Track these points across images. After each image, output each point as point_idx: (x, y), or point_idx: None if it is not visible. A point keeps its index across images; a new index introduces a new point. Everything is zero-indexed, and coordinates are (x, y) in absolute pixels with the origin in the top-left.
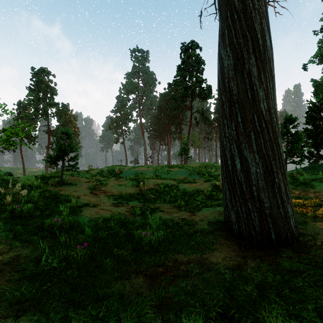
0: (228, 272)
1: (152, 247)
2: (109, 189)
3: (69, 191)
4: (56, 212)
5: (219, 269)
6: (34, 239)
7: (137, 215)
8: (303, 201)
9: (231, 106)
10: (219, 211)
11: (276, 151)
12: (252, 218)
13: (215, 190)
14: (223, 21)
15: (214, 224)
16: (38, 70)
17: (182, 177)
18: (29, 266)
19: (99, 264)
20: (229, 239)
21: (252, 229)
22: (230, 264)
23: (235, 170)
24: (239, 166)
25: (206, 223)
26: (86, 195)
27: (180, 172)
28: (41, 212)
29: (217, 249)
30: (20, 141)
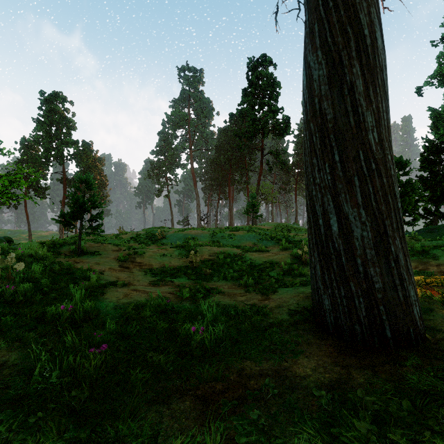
0: (325, 395)
1: (206, 350)
2: (146, 260)
3: (90, 263)
4: (66, 295)
5: (309, 386)
6: (28, 338)
7: (185, 298)
8: (424, 278)
9: (324, 137)
10: (304, 293)
11: (391, 204)
12: (355, 306)
13: (296, 261)
14: (312, 13)
15: (298, 313)
16: (50, 96)
17: (249, 243)
18: (15, 381)
19: (124, 378)
20: (321, 337)
21: (355, 322)
22: (325, 378)
23: (331, 233)
24: (336, 227)
25: (285, 312)
26: (113, 269)
27: (246, 236)
28: (45, 295)
29: (304, 352)
30: (25, 193)
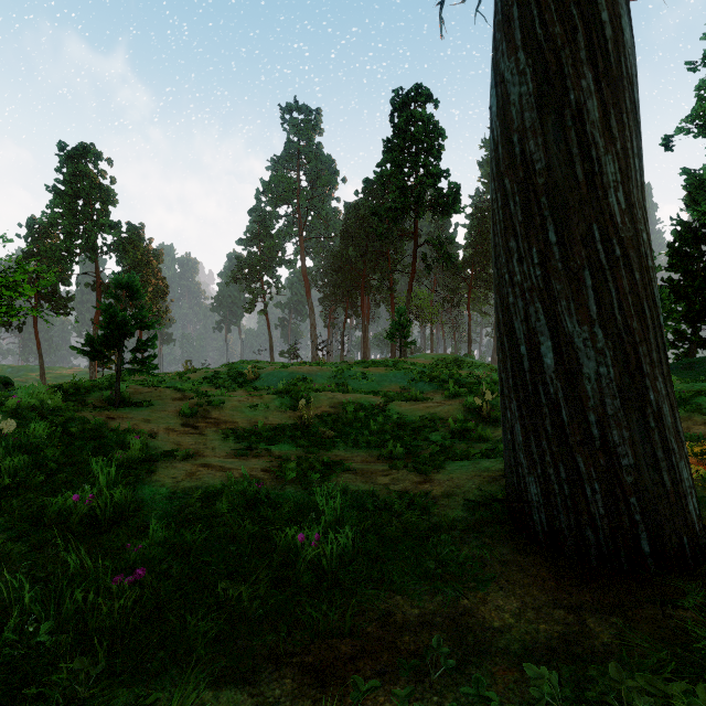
0: (548, 675)
1: (323, 575)
2: (227, 414)
3: (134, 420)
4: (88, 475)
5: (510, 649)
6: (12, 553)
7: (289, 480)
8: (691, 446)
9: (529, 202)
10: (490, 471)
11: (649, 318)
12: (586, 497)
13: (473, 416)
14: None
15: (481, 507)
16: (74, 150)
17: (395, 387)
18: None
19: (174, 630)
20: (524, 551)
21: (586, 525)
22: (540, 632)
23: (541, 369)
24: (551, 359)
25: (459, 504)
26: (171, 430)
27: (391, 376)
28: (50, 474)
29: (497, 579)
30: (35, 307)
